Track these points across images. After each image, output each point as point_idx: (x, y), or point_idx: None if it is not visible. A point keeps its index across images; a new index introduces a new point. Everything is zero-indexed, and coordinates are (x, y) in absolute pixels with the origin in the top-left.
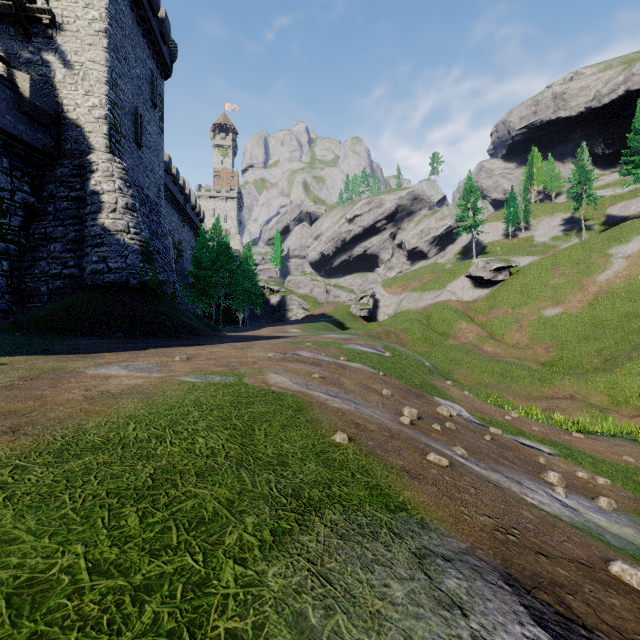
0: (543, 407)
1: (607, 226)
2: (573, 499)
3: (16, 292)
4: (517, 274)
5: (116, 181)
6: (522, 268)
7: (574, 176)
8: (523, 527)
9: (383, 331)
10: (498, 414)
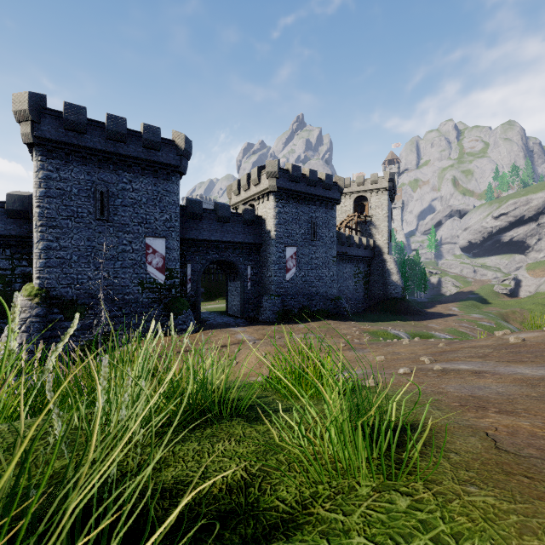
0: None
1: None
2: None
3: (367, 297)
4: None
5: (393, 264)
6: None
7: None
8: None
9: (510, 310)
10: None
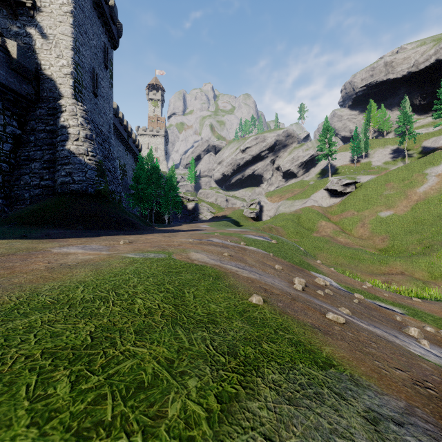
0: (382, 280)
1: (423, 154)
2: (434, 349)
3: (7, 197)
4: (360, 187)
5: (79, 119)
6: (364, 183)
7: (400, 119)
8: (432, 379)
9: (267, 227)
10: (357, 284)
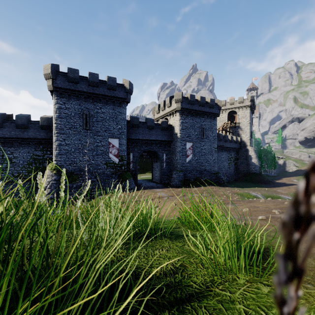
0: None
1: None
2: None
3: (236, 173)
4: None
5: (253, 152)
6: None
7: None
8: None
9: None
10: None
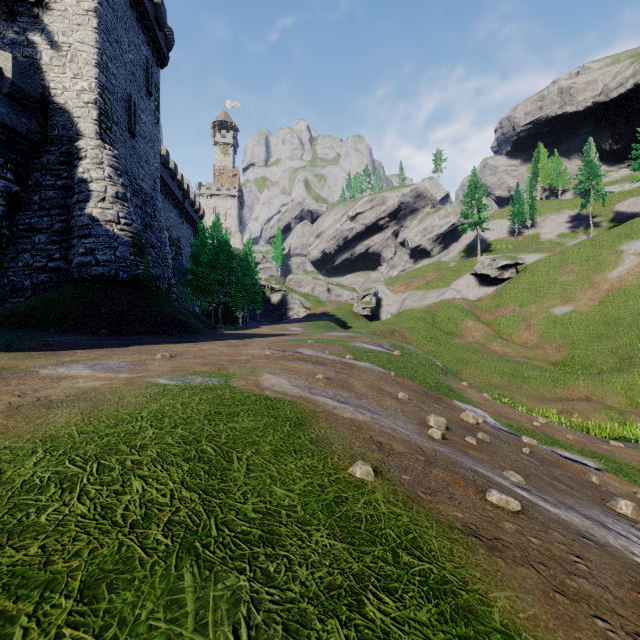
0: (558, 409)
1: (616, 223)
2: None
3: None
4: (524, 272)
5: (106, 169)
6: (529, 265)
7: (582, 172)
8: None
9: (387, 330)
10: (524, 420)
